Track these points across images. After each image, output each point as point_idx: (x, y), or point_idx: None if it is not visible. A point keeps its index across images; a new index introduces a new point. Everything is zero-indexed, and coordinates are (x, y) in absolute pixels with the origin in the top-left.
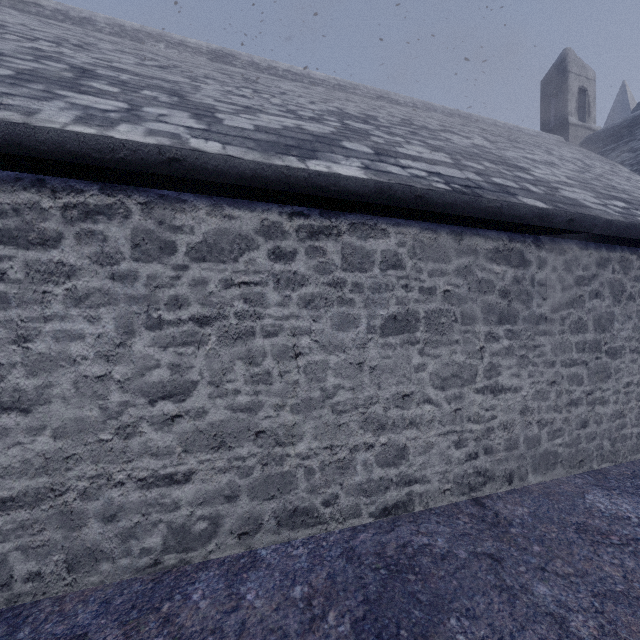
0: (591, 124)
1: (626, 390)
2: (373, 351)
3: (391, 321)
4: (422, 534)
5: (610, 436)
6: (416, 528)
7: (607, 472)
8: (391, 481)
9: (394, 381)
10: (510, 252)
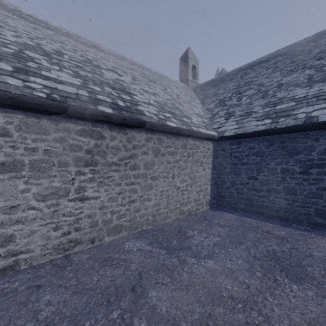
0: (197, 81)
1: (161, 194)
2: None
3: (0, 166)
4: (9, 282)
5: (152, 214)
6: (9, 279)
7: (148, 230)
8: (0, 256)
9: (3, 199)
10: (93, 132)
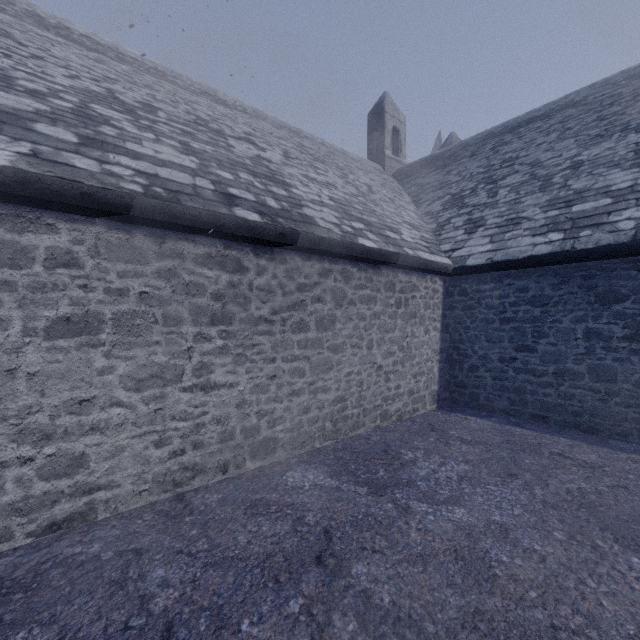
0: (402, 159)
1: (348, 379)
2: (33, 356)
3: (62, 323)
4: (82, 543)
5: (332, 418)
6: (81, 538)
7: (325, 449)
8: (62, 493)
9: (67, 386)
10: (225, 258)
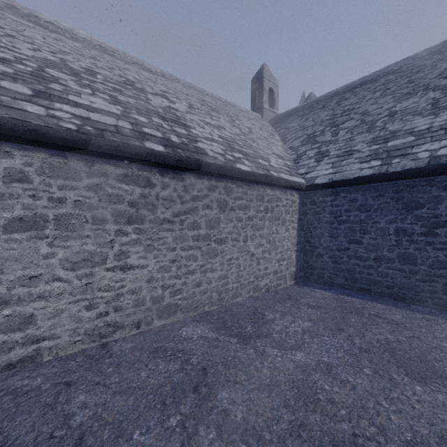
0: (276, 110)
1: (229, 262)
2: None
3: (16, 222)
4: (29, 378)
5: (218, 290)
6: (29, 374)
7: (211, 312)
8: (16, 342)
9: (20, 267)
10: (138, 177)
